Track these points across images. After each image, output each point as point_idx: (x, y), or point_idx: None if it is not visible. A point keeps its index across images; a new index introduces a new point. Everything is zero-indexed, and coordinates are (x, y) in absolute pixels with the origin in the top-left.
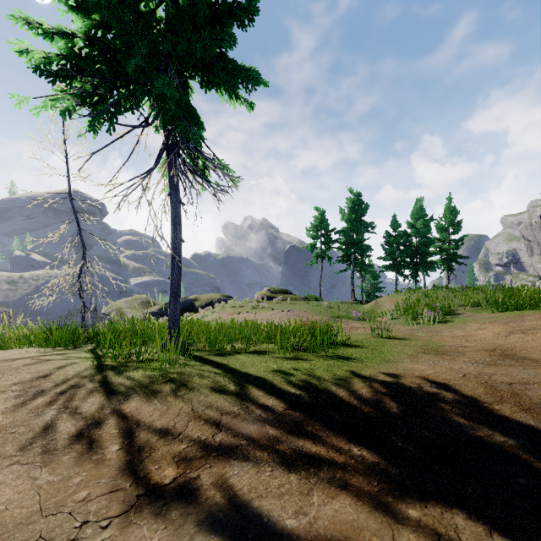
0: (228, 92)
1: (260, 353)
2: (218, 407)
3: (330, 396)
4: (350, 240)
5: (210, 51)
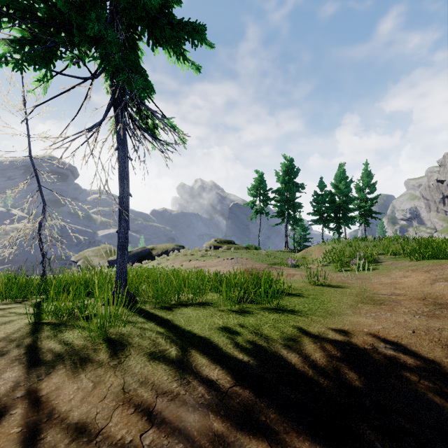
0: (176, 54)
1: (206, 305)
2: (154, 383)
3: (282, 364)
4: (284, 198)
5: (155, 1)
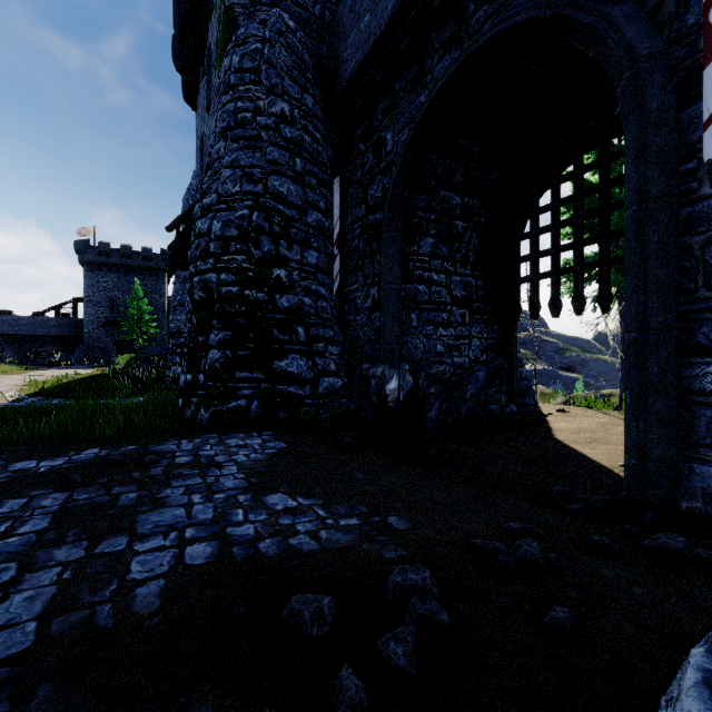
0: None
1: None
2: None
3: None
4: None
5: None
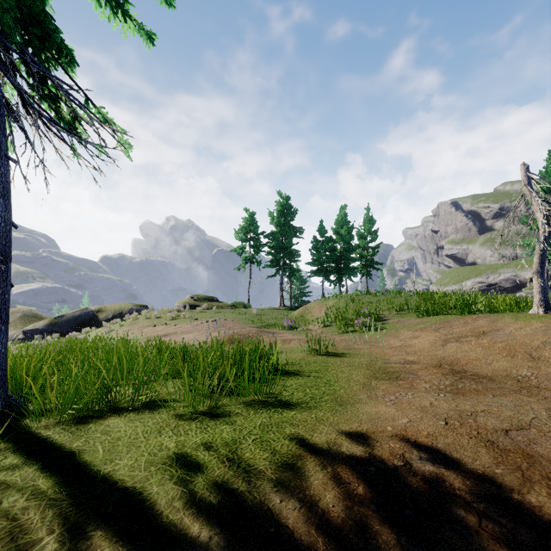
0: (110, 3)
1: (156, 408)
2: None
3: (271, 534)
4: (279, 244)
5: None
